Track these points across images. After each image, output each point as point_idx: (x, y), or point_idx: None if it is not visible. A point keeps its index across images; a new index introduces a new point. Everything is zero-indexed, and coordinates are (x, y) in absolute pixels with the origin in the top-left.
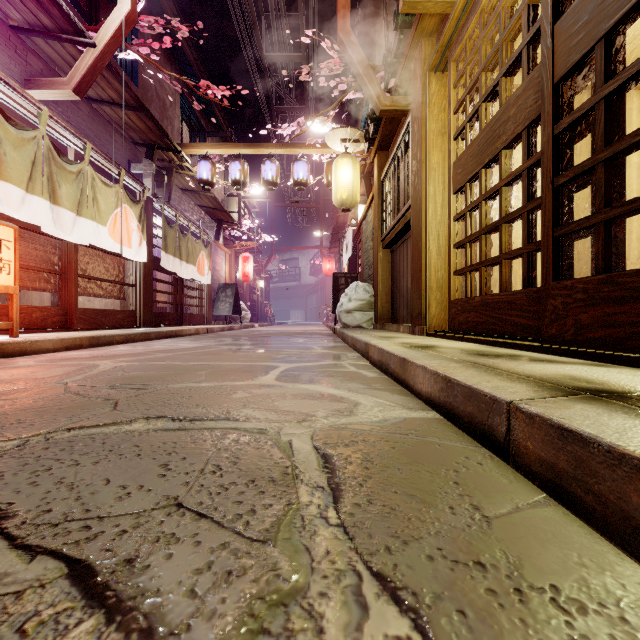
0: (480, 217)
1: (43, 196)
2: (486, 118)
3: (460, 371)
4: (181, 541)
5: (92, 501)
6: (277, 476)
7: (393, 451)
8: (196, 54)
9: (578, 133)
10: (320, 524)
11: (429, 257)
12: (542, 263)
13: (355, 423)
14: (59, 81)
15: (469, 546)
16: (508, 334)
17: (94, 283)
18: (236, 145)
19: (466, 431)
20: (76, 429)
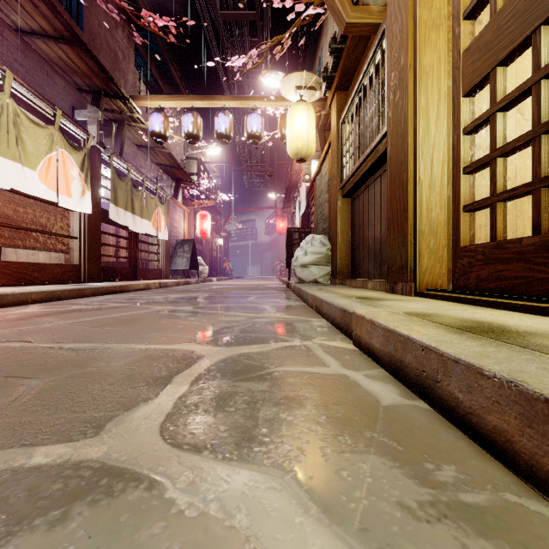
0: (534, 107)
1: None
2: None
3: None
4: None
5: None
6: None
7: None
8: (149, 6)
9: None
10: None
11: (420, 191)
12: None
13: None
14: None
15: None
16: None
17: (26, 234)
18: (189, 97)
19: None
20: None
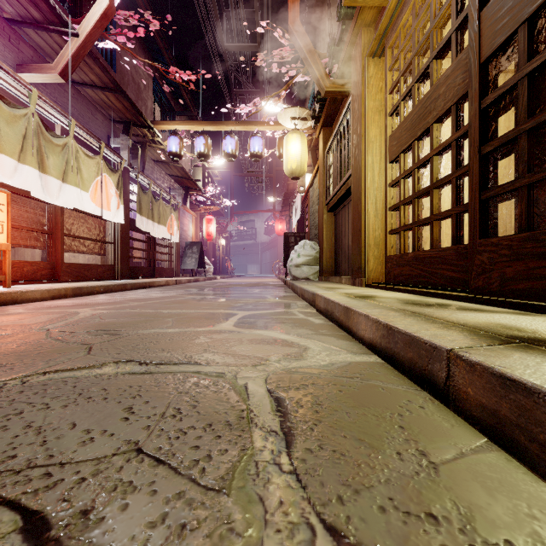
0: (413, 183)
1: (33, 166)
2: (418, 96)
3: (399, 319)
4: (138, 490)
5: (56, 446)
6: (233, 420)
7: (340, 394)
8: (166, 44)
9: (502, 107)
10: (273, 471)
11: (368, 218)
12: (470, 223)
13: (305, 367)
14: (47, 66)
15: (419, 495)
16: (438, 285)
17: (78, 241)
18: (201, 122)
19: (406, 375)
20: (51, 373)
